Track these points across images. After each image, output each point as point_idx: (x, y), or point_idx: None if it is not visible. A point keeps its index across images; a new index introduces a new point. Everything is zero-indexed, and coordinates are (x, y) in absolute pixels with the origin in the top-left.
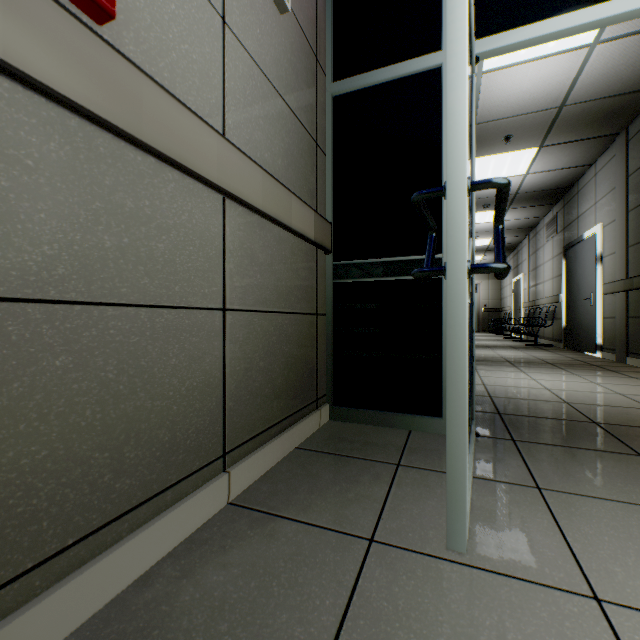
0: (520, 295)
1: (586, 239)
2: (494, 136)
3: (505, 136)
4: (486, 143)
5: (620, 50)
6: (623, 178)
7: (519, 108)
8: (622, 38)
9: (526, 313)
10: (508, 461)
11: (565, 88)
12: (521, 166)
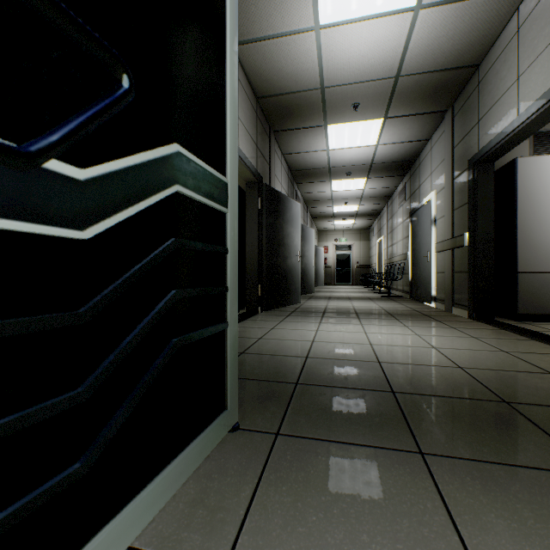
0: (382, 254)
1: (425, 204)
2: (343, 103)
3: (353, 104)
4: (338, 109)
5: (440, 19)
6: (450, 150)
7: (361, 74)
8: (441, 5)
9: (385, 269)
10: (232, 488)
11: (398, 56)
12: (372, 136)
